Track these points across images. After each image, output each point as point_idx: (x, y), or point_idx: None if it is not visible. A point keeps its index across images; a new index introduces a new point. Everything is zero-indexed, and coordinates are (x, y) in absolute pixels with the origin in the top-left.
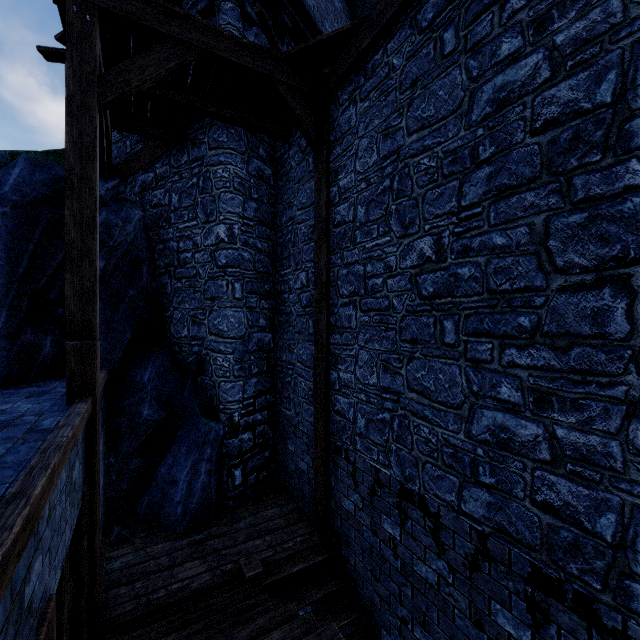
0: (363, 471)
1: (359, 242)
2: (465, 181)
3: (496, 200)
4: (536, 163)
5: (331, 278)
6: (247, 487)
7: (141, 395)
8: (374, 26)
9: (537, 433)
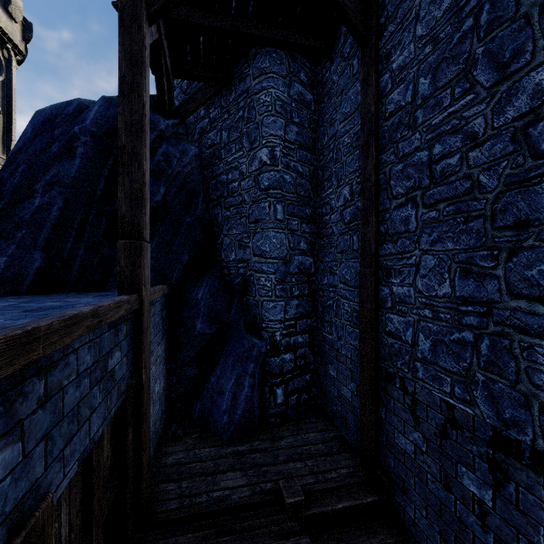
0: (427, 405)
1: (421, 123)
2: None
3: None
4: None
5: (381, 181)
6: (288, 407)
7: (195, 310)
8: None
9: None
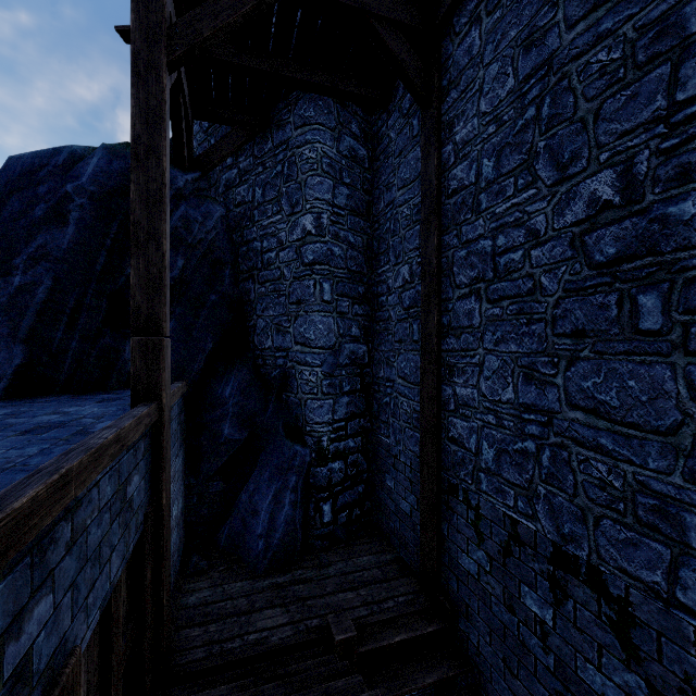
0: (491, 521)
1: (485, 208)
2: (684, 59)
3: None
4: None
5: (443, 265)
6: (337, 526)
7: (222, 411)
8: None
9: None
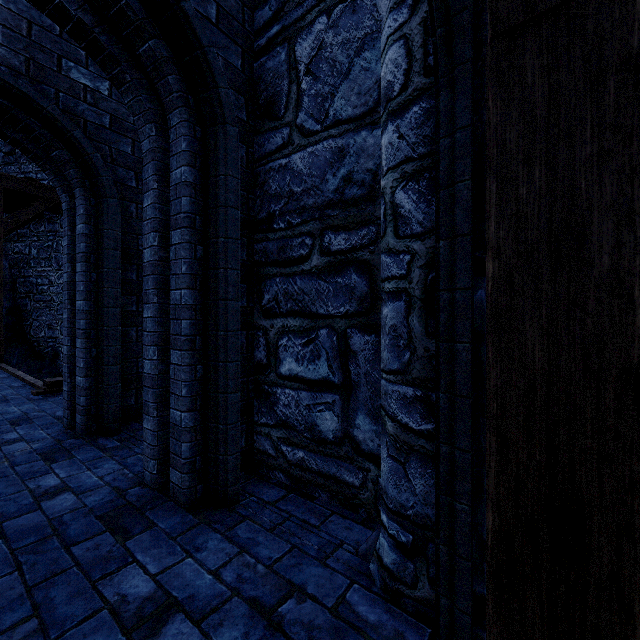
0: None
1: None
2: None
3: None
4: None
5: None
6: None
7: None
8: None
9: None
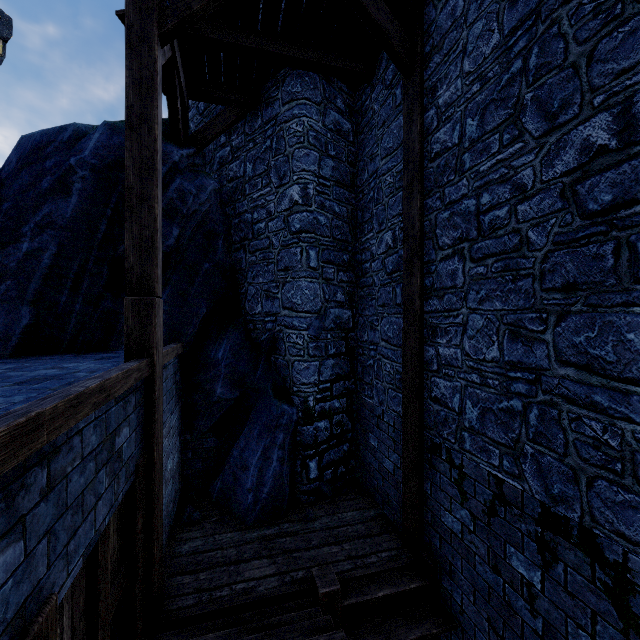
0: (475, 480)
1: (468, 168)
2: None
3: None
4: None
5: (426, 228)
6: (323, 482)
7: (215, 372)
8: None
9: None
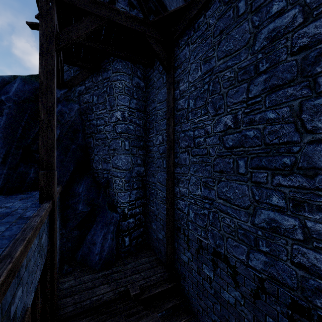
0: (193, 240)
1: (190, 119)
2: (251, 83)
3: (269, 93)
4: (294, 71)
5: (175, 138)
6: (131, 246)
7: (78, 199)
8: (199, 3)
9: (295, 224)
